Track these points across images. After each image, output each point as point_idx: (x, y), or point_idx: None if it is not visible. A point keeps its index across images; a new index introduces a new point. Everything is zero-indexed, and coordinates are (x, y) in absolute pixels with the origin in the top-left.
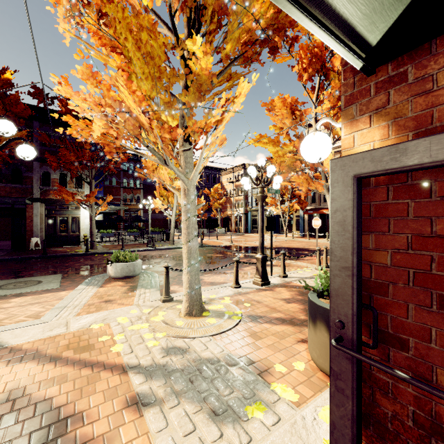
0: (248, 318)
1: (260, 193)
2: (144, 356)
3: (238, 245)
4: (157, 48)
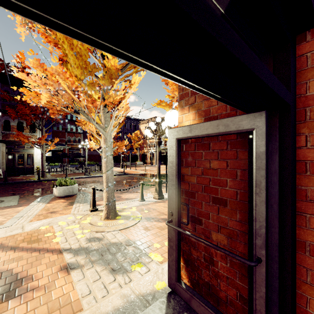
0: (145, 219)
1: (157, 139)
2: (74, 243)
3: (149, 173)
4: (83, 50)
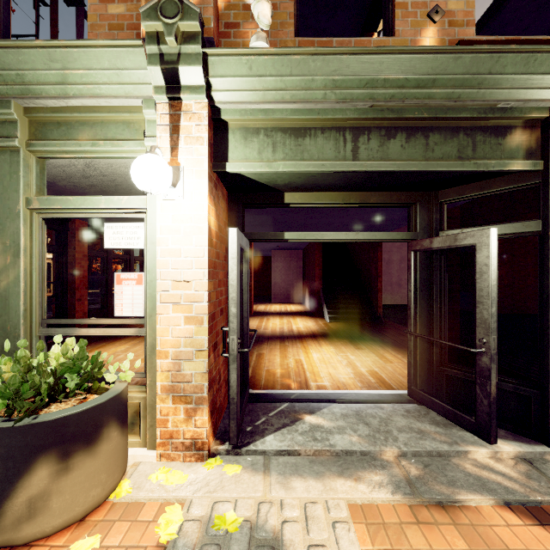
0: None
1: None
2: None
3: None
4: None
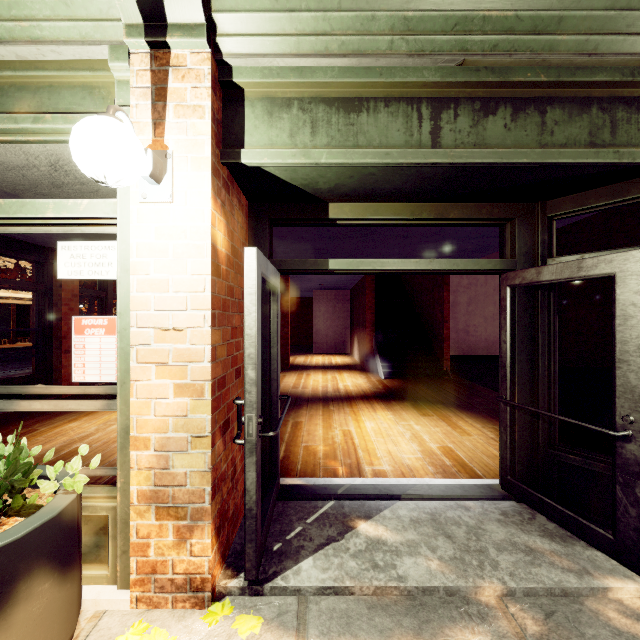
0: None
1: None
2: None
3: None
4: None
